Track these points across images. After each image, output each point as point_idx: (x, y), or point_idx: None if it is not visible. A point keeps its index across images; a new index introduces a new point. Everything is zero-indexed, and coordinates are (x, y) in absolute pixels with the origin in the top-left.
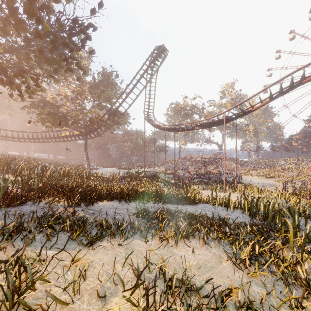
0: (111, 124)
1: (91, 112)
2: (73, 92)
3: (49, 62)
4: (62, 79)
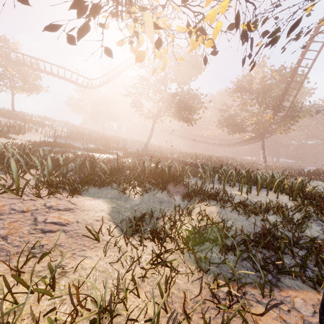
0: (286, 120)
1: (252, 116)
2: (238, 106)
3: (185, 110)
4: (239, 97)
